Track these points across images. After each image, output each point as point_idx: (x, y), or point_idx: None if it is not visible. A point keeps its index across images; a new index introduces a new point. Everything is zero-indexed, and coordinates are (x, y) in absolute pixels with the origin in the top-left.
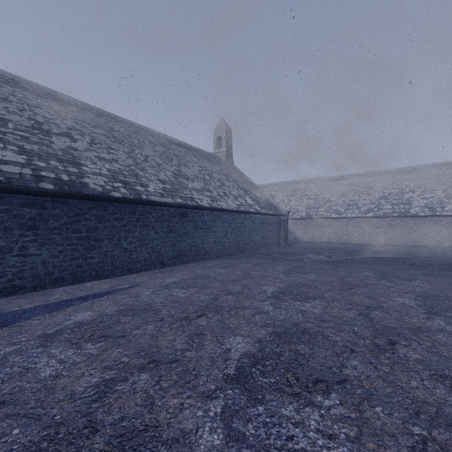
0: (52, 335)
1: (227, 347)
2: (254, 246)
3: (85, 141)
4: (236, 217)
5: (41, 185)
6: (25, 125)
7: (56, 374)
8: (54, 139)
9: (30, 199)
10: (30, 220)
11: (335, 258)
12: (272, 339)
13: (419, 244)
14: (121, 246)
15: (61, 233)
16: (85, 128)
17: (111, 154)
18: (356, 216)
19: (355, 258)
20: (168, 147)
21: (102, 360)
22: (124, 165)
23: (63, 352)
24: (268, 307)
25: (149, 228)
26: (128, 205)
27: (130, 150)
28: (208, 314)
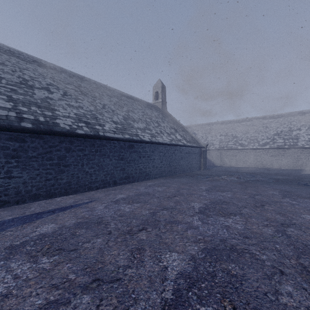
0: (17, 246)
1: (164, 265)
2: (182, 170)
3: (59, 93)
4: (169, 148)
5: (22, 124)
6: (15, 81)
7: (6, 293)
8: (36, 91)
9: (14, 135)
10: (14, 151)
11: (243, 179)
12: (204, 256)
13: (305, 168)
14: (84, 170)
15: (37, 160)
16: (60, 85)
17: (78, 102)
18: (256, 148)
19: (259, 179)
20: (120, 99)
21: (52, 277)
22: (87, 111)
23: (21, 266)
24: (197, 222)
25: (105, 157)
26: (89, 139)
27: (92, 100)
28: (148, 228)
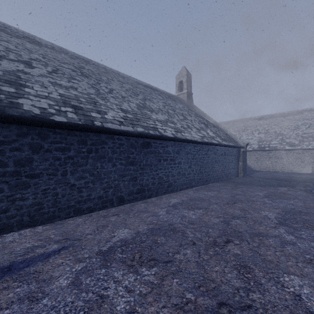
0: None
1: None
2: (216, 177)
3: (45, 70)
4: (200, 148)
5: None
6: None
7: None
8: (4, 62)
9: None
10: None
11: None
12: None
13: None
14: (67, 182)
15: None
16: (51, 62)
17: (72, 82)
18: (313, 147)
19: None
20: (135, 86)
21: None
22: (83, 93)
23: None
24: None
25: (104, 160)
26: (77, 132)
27: (95, 83)
28: None
